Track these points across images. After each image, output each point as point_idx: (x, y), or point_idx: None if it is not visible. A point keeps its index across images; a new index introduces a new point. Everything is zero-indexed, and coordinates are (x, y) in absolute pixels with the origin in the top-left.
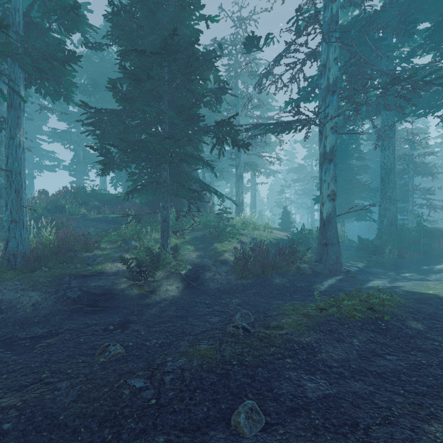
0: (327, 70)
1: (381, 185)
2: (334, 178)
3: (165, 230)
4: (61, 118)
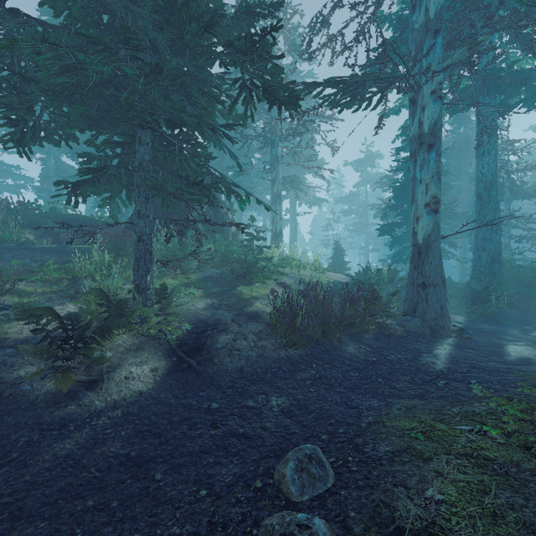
0: None
1: (477, 205)
2: (437, 175)
3: (141, 257)
4: None
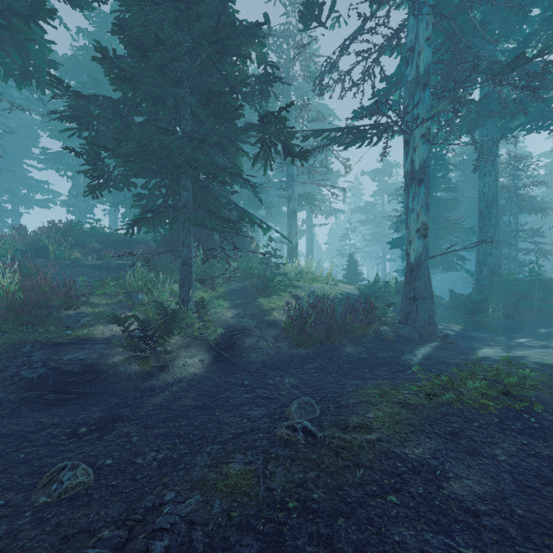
0: (416, 55)
1: (479, 222)
2: (426, 205)
3: (185, 276)
4: (54, 133)
